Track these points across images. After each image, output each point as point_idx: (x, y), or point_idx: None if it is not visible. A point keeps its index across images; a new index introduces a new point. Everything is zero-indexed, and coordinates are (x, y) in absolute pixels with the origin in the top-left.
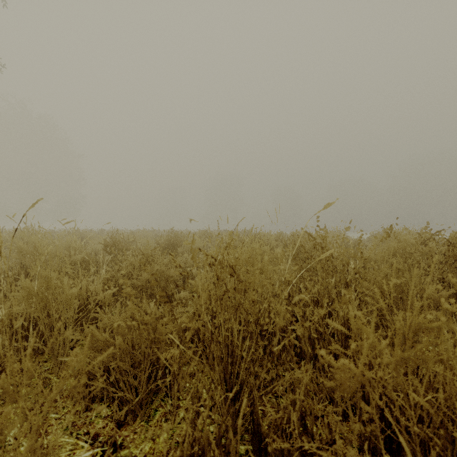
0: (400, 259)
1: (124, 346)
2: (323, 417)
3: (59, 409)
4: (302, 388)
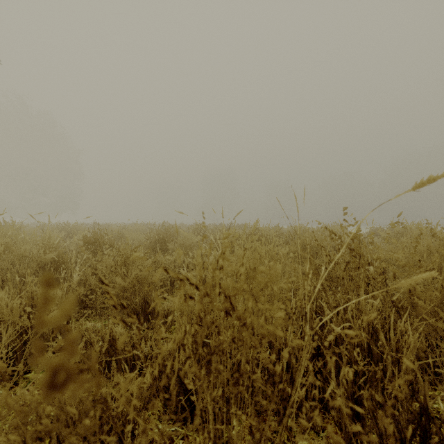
0: None
1: None
2: None
3: None
4: None
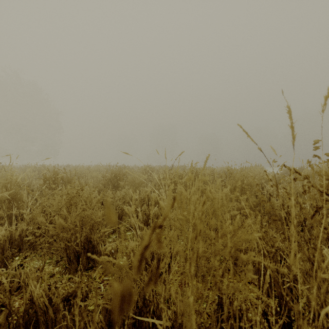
0: None
1: None
2: None
3: None
4: None
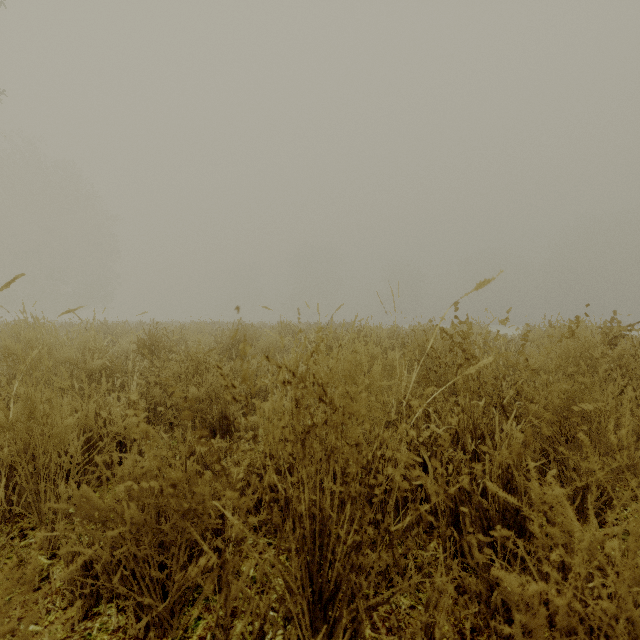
0: (585, 369)
1: (142, 519)
2: (471, 632)
3: (41, 616)
4: (444, 607)
